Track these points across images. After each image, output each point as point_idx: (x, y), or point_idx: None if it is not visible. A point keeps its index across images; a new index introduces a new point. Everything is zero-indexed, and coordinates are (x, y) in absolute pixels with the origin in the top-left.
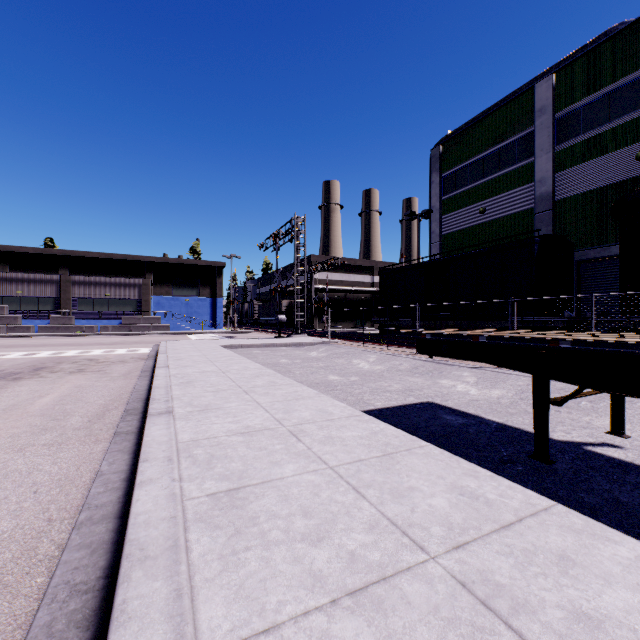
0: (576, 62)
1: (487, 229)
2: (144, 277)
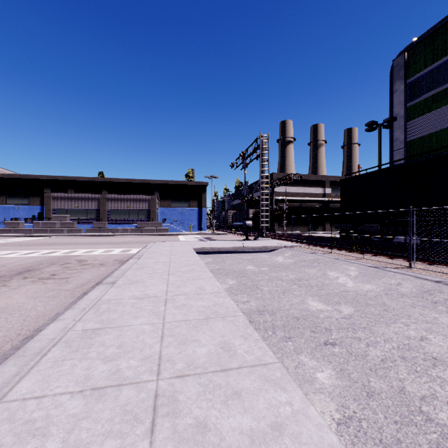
0: None
1: None
2: (153, 194)
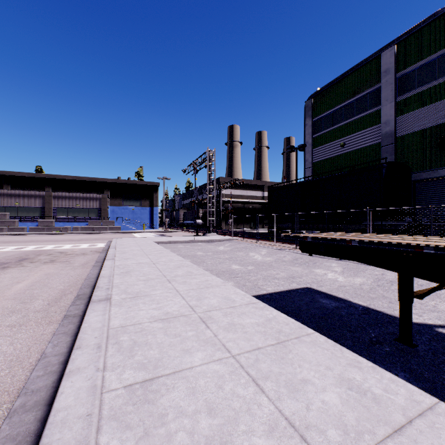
0: (412, 36)
1: (346, 158)
2: (103, 193)
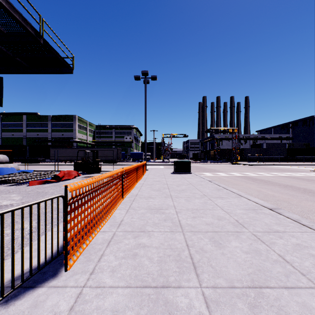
0: (30, 115)
1: (14, 138)
2: None
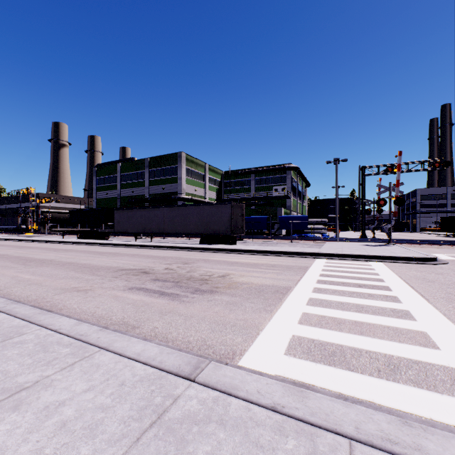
0: (125, 163)
1: (108, 200)
2: None
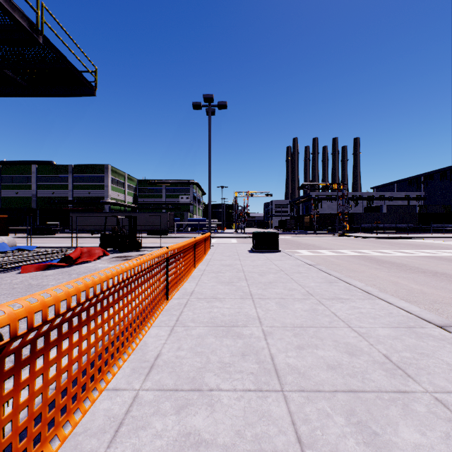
0: (42, 165)
1: (19, 199)
2: None
